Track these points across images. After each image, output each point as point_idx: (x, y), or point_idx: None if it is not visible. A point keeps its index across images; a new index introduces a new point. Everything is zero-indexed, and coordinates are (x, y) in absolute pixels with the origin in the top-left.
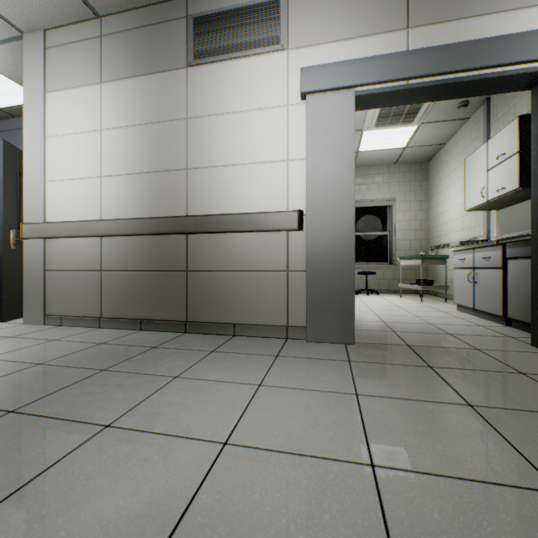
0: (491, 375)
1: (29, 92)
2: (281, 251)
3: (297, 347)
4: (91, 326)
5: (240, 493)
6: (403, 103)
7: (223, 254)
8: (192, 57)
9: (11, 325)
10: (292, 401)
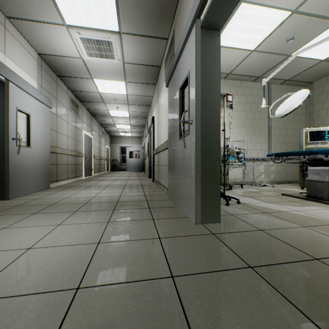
0: (14, 209)
1: None
2: None
3: None
4: None
5: (64, 239)
6: None
7: None
8: None
9: None
10: None
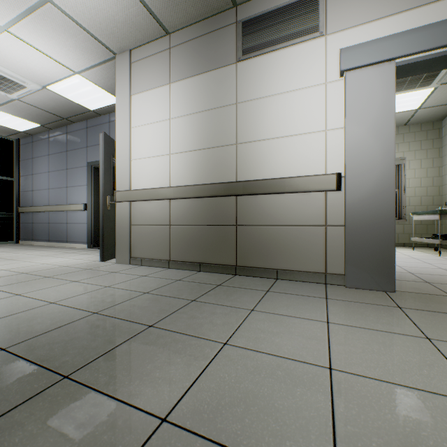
0: None
1: (120, 96)
2: (319, 209)
3: (339, 292)
4: (162, 267)
5: (373, 412)
6: (443, 68)
7: (266, 211)
8: (240, 54)
9: (109, 264)
10: (367, 339)
